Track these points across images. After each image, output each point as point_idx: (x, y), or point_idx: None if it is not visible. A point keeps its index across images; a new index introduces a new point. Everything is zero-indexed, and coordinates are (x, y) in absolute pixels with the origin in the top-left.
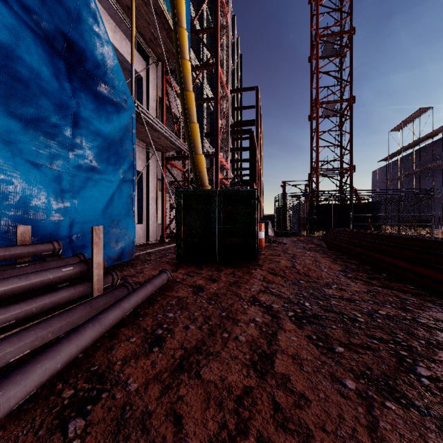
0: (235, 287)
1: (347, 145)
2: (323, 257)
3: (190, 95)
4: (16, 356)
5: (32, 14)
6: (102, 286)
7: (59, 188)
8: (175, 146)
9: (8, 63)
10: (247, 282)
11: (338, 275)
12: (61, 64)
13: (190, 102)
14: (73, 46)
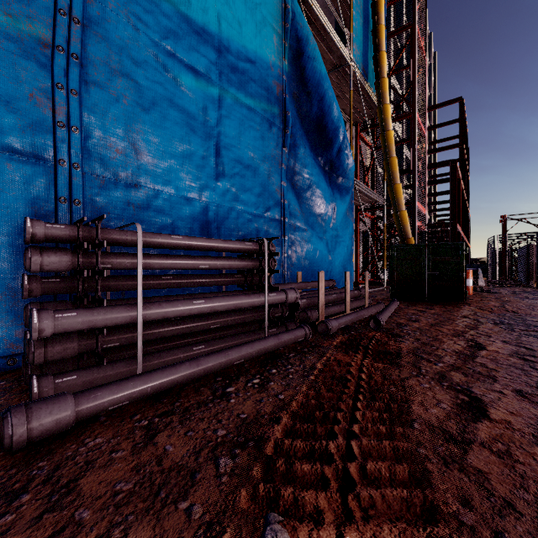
0: (449, 312)
1: None
2: None
3: (394, 161)
4: (365, 316)
5: (318, 157)
6: (368, 302)
7: (328, 250)
8: (372, 200)
9: (315, 190)
10: (457, 311)
11: None
12: (327, 177)
13: (393, 167)
14: (332, 164)
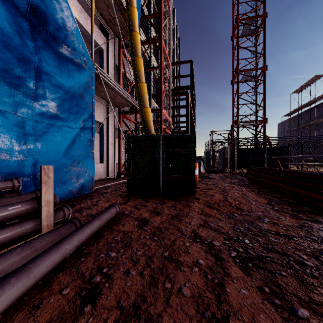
0: (177, 221)
1: (260, 102)
2: (248, 191)
3: (139, 60)
4: None
5: None
6: (51, 222)
7: (22, 132)
8: (128, 102)
9: None
10: (187, 215)
11: (266, 208)
12: (26, 25)
13: (139, 66)
14: (35, 9)
